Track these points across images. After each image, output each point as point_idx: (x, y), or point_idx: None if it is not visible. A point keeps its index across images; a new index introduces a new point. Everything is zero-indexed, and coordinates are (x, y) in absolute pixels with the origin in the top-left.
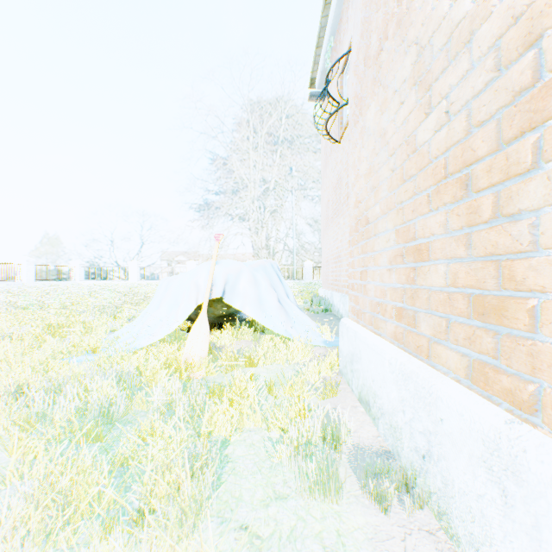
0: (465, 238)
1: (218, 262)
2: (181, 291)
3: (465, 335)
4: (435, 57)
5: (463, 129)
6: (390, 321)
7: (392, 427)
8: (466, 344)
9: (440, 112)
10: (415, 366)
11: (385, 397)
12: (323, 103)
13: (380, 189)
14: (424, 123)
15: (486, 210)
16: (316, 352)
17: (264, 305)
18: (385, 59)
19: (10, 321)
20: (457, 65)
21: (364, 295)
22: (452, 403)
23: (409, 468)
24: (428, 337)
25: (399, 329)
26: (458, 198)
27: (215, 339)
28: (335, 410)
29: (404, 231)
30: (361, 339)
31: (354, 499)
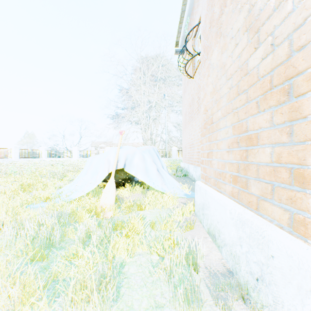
0: (287, 129)
1: (121, 147)
2: (99, 165)
3: (287, 196)
4: (262, 9)
5: (286, 54)
6: (228, 184)
7: (232, 254)
8: (288, 203)
9: (266, 45)
10: (249, 216)
11: (226, 234)
12: (183, 56)
13: (221, 101)
14: (254, 54)
15: (306, 108)
16: (180, 201)
17: (149, 173)
18: (224, 19)
19: (0, 182)
20: (280, 11)
21: (210, 167)
22: (282, 246)
23: (245, 284)
24: (256, 196)
25: (235, 189)
26: (281, 102)
27: (119, 193)
28: (193, 240)
29: (239, 126)
30: (209, 195)
31: (210, 308)
